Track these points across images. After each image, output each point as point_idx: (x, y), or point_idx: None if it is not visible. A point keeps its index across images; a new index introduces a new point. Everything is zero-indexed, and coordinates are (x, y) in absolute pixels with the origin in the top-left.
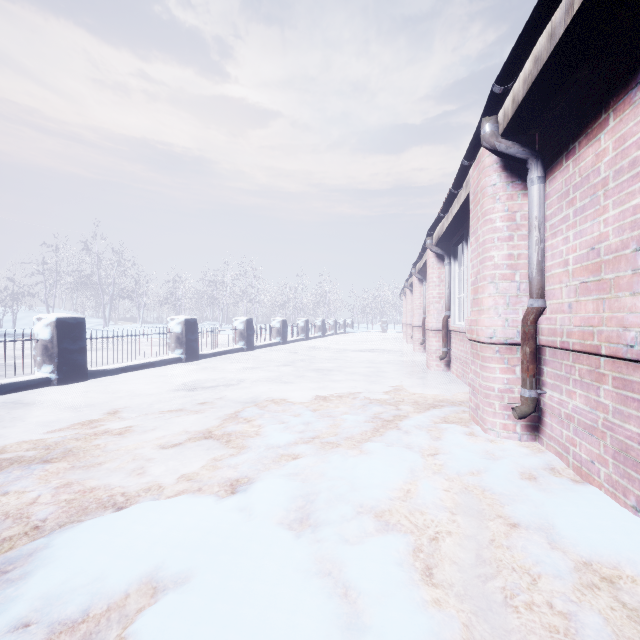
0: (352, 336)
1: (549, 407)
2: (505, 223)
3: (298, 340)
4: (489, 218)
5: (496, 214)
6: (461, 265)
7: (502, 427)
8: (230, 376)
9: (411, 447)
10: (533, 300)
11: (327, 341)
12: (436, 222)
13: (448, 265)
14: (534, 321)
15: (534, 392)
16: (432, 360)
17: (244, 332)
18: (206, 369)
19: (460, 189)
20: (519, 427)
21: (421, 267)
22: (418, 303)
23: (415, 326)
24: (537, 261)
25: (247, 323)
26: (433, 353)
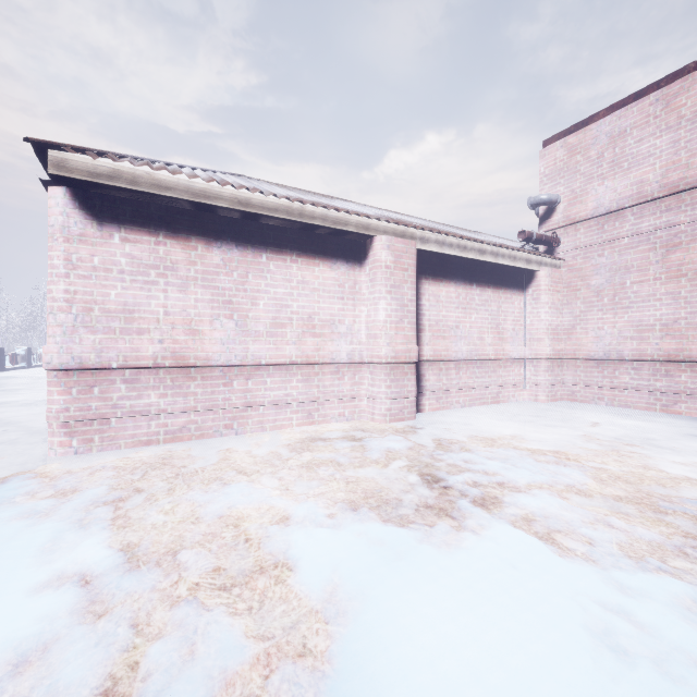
0: None
1: None
2: None
3: None
4: None
5: None
6: None
7: None
8: None
9: None
10: None
11: (33, 371)
12: None
13: None
14: None
15: None
16: None
17: None
18: None
19: None
20: None
21: None
22: None
23: None
24: None
25: None
26: None
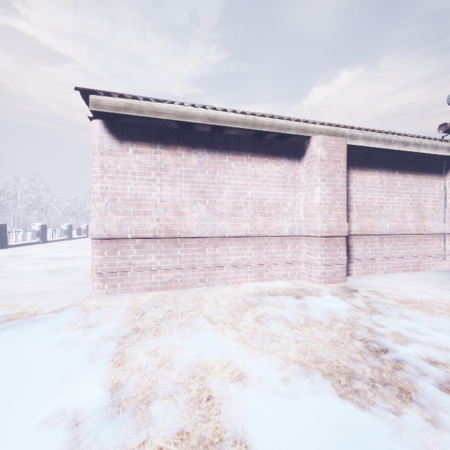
0: None
1: None
2: None
3: (81, 237)
4: None
5: None
6: None
7: None
8: (34, 252)
9: None
10: None
11: None
12: None
13: None
14: None
15: None
16: None
17: (40, 232)
18: (16, 251)
19: None
20: None
21: None
22: None
23: None
24: None
25: (42, 227)
26: None
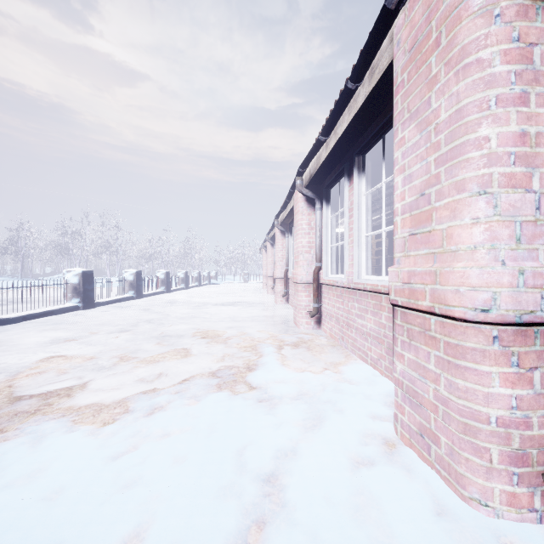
0: (216, 287)
1: None
2: (513, 66)
3: (157, 293)
4: (475, 59)
5: (494, 47)
6: (334, 210)
7: (507, 500)
8: (13, 359)
9: None
10: None
11: (189, 293)
12: (312, 152)
13: (319, 210)
14: None
15: None
16: (301, 317)
17: (79, 287)
18: None
19: (360, 82)
20: (539, 497)
21: (284, 218)
22: (280, 255)
23: (277, 278)
24: None
25: (84, 276)
26: (303, 309)
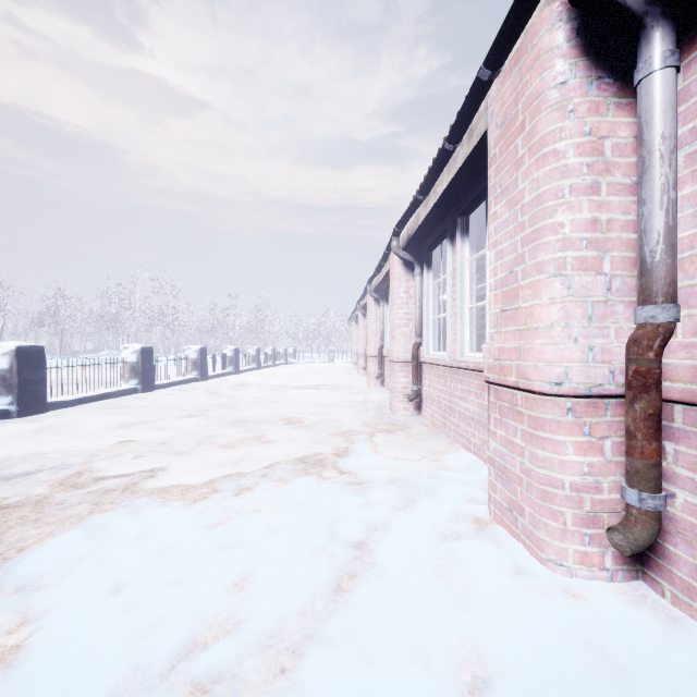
0: (294, 367)
1: (690, 529)
2: (585, 158)
3: (224, 374)
4: (552, 150)
5: (567, 140)
6: (436, 276)
7: (579, 559)
8: (83, 443)
9: (423, 660)
10: (657, 307)
11: (263, 375)
12: (409, 211)
13: (419, 276)
14: (660, 351)
15: (660, 498)
16: (398, 402)
17: (138, 366)
18: (48, 430)
19: (458, 143)
20: (610, 557)
21: (379, 283)
22: (374, 328)
23: (370, 356)
24: (666, 227)
25: (143, 353)
26: (400, 392)
